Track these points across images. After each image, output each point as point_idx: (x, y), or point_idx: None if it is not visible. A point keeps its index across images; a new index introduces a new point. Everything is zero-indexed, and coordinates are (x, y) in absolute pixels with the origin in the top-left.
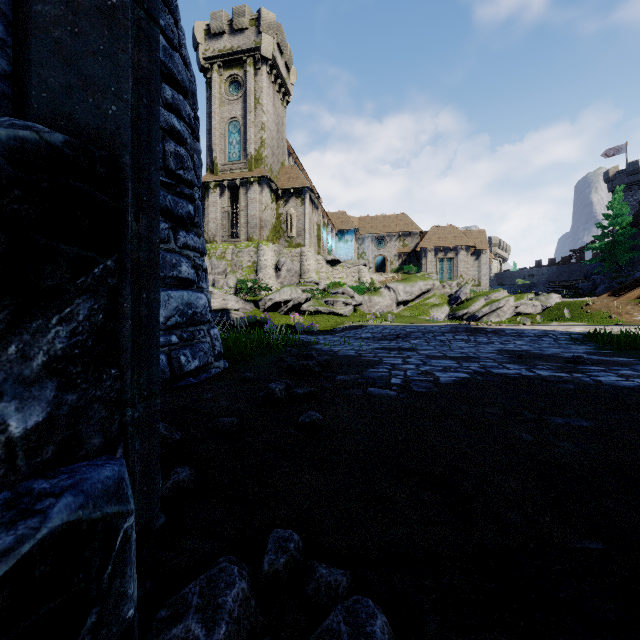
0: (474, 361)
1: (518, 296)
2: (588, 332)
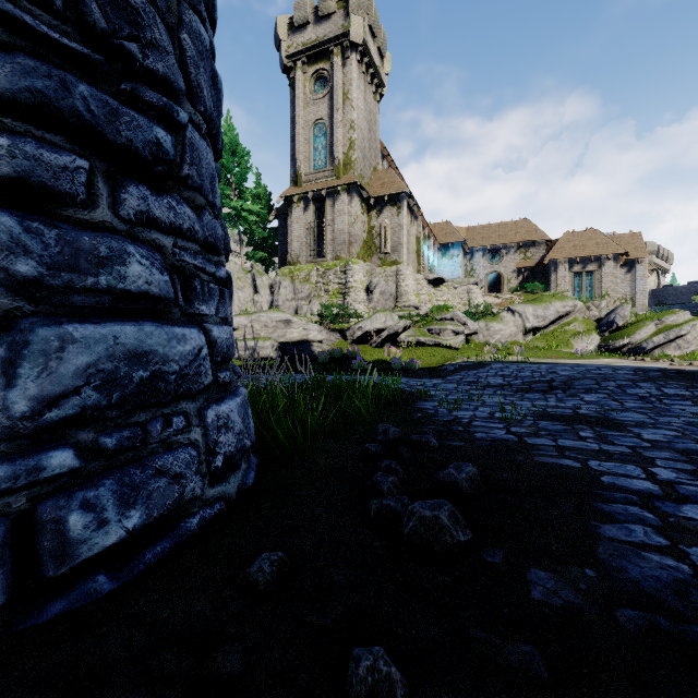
0: None
1: None
2: None
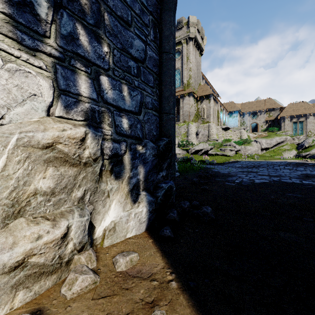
0: (279, 177)
1: None
2: None
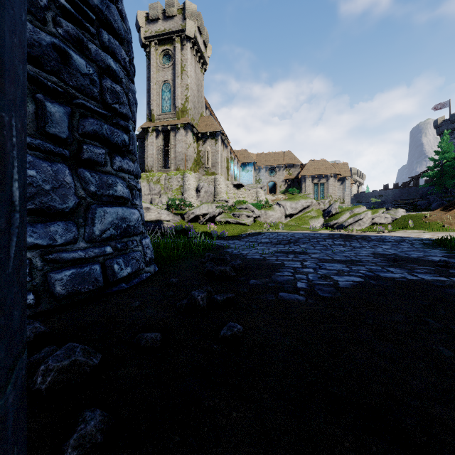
0: (360, 264)
1: (374, 210)
2: (437, 238)
